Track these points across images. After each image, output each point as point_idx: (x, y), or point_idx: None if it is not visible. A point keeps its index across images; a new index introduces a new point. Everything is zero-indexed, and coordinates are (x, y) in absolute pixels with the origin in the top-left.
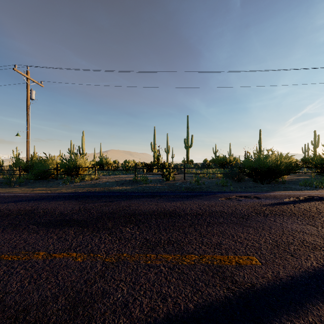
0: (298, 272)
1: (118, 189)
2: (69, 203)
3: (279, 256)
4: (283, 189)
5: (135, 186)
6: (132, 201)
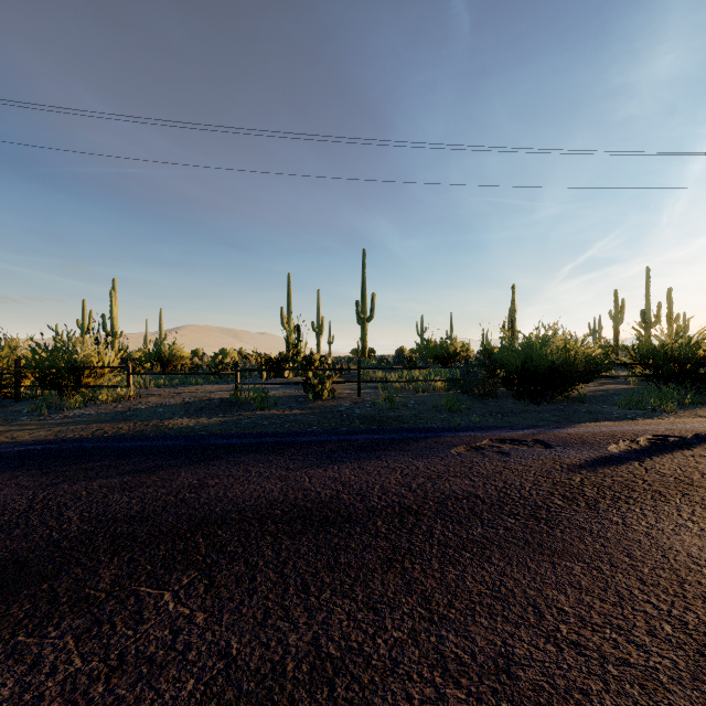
0: None
1: (184, 425)
2: (8, 481)
3: None
4: (589, 417)
5: (235, 416)
6: (213, 468)
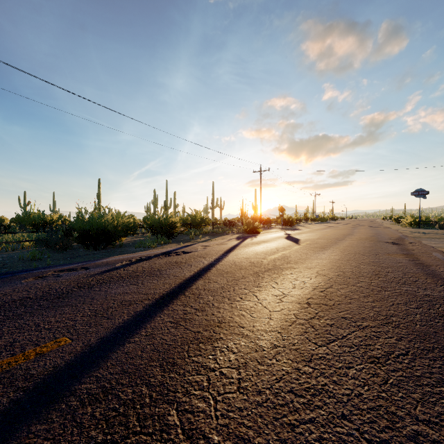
0: (110, 331)
1: None
2: None
3: (95, 324)
4: (119, 253)
5: None
6: None
